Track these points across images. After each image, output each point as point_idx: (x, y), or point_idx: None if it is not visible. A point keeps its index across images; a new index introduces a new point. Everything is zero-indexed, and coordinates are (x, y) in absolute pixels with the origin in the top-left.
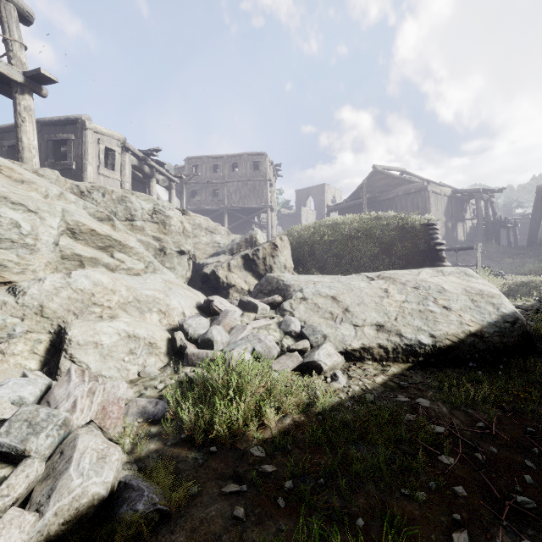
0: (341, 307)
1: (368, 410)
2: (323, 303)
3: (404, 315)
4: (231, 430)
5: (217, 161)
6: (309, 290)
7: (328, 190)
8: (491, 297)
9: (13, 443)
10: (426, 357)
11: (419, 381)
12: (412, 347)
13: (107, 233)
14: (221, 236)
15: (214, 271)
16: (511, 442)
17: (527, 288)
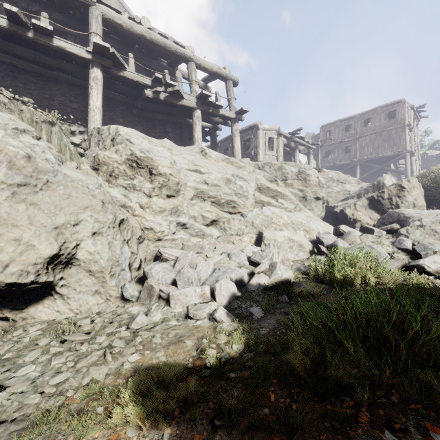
0: None
1: None
2: None
3: None
4: (344, 276)
5: (349, 122)
6: (428, 219)
7: None
8: None
9: (257, 260)
10: None
11: None
12: None
13: (274, 188)
14: (351, 185)
15: (342, 210)
16: None
17: None
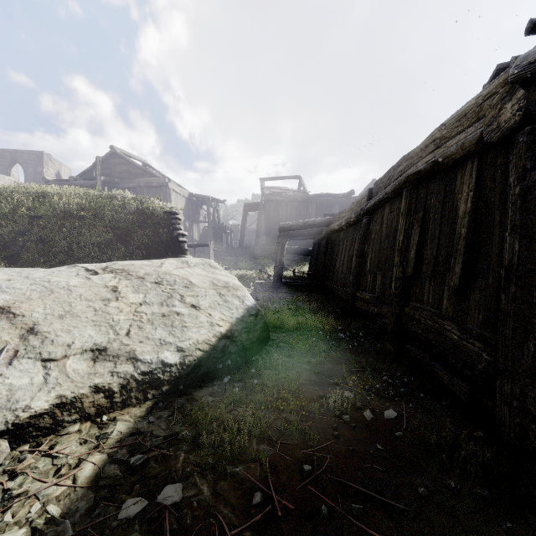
0: (20, 327)
1: None
2: None
3: (141, 324)
4: None
5: None
6: None
7: (49, 162)
8: (236, 289)
9: None
10: (172, 383)
11: (164, 436)
12: (152, 375)
13: None
14: None
15: None
16: (298, 512)
17: (244, 279)
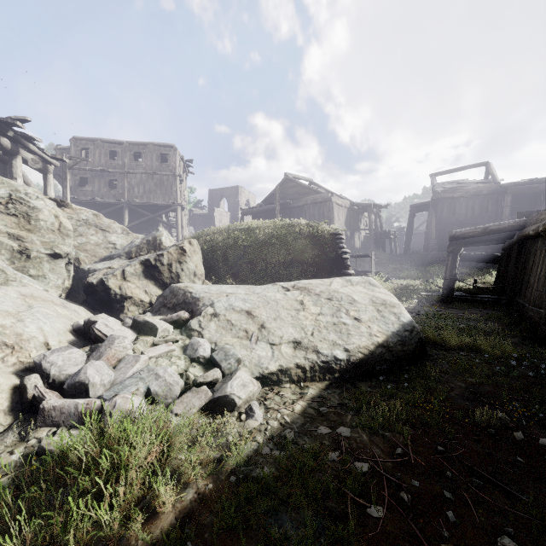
0: (257, 324)
1: (289, 454)
2: (237, 319)
3: (320, 329)
4: None
5: (115, 147)
6: (221, 304)
7: (242, 193)
8: (393, 307)
9: None
10: (341, 373)
11: (337, 403)
12: (328, 364)
13: None
14: (117, 236)
15: (103, 280)
16: (427, 468)
17: (408, 291)
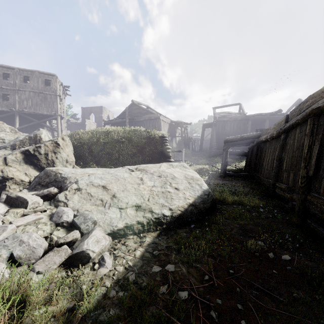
0: (110, 194)
1: (131, 293)
2: (95, 192)
3: (153, 196)
4: None
5: (7, 70)
6: (84, 181)
7: (104, 111)
8: (197, 180)
9: None
10: (167, 224)
11: (165, 246)
12: (159, 219)
13: None
14: (6, 133)
15: None
16: (225, 287)
17: (202, 171)
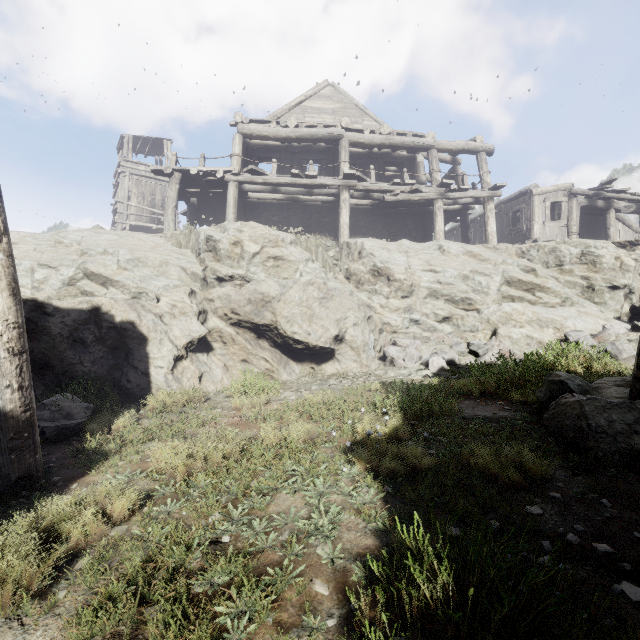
0: None
1: None
2: None
3: None
4: (546, 363)
5: None
6: None
7: None
8: None
9: (474, 349)
10: None
11: None
12: None
13: (529, 280)
14: None
15: None
16: None
17: None
